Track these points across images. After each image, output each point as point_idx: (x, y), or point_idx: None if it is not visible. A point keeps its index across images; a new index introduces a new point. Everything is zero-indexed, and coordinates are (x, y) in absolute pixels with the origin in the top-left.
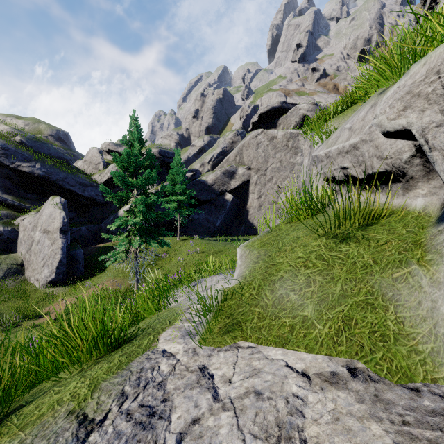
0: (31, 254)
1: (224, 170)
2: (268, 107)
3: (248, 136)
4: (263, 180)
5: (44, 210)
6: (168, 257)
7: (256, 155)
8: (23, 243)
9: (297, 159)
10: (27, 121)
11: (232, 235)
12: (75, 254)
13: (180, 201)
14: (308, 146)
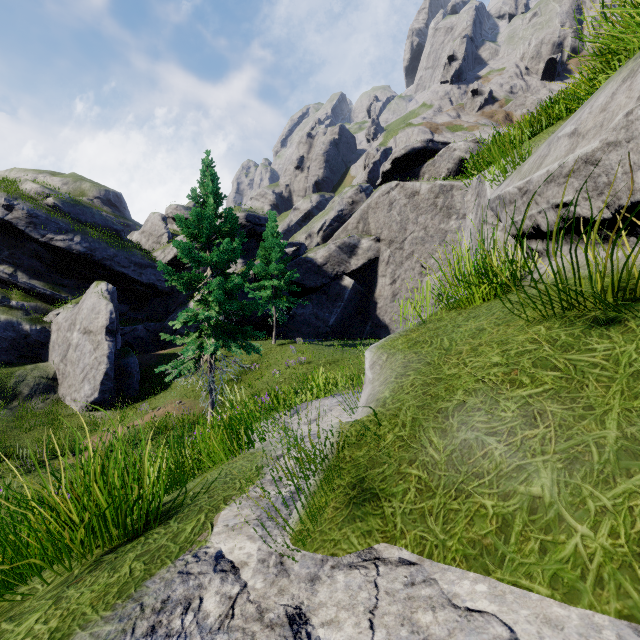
0: (67, 364)
1: (341, 242)
2: (406, 148)
3: (377, 192)
4: (398, 256)
5: (84, 301)
6: (258, 369)
7: (388, 220)
8: (57, 348)
9: (450, 225)
10: (66, 178)
11: (352, 338)
12: (127, 364)
13: (277, 288)
14: (473, 196)
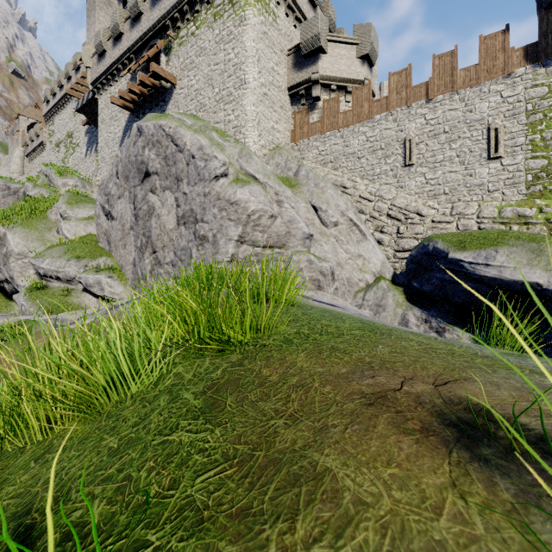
0: None
1: None
2: None
3: None
4: None
5: None
6: None
7: None
8: None
9: None
10: None
11: None
12: None
13: None
14: None
